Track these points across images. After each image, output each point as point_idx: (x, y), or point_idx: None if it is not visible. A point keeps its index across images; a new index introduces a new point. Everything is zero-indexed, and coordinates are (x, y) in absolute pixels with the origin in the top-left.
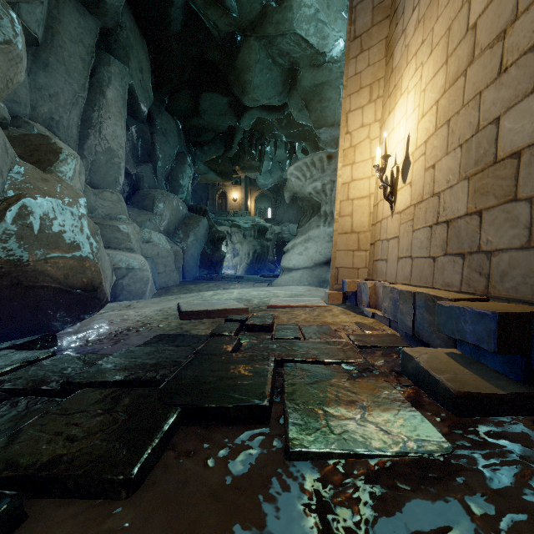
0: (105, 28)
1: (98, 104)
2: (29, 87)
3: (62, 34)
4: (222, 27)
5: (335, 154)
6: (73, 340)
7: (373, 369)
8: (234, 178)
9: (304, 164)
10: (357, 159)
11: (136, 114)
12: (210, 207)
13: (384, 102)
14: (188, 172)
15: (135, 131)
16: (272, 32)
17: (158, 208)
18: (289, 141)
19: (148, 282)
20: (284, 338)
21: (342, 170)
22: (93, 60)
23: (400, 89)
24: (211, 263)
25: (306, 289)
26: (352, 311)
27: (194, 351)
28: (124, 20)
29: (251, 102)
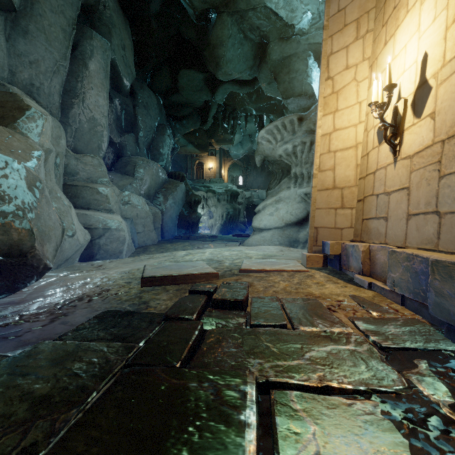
0: (88, 5)
1: (81, 75)
2: (8, 52)
3: (42, 3)
4: (197, 4)
5: (306, 116)
6: (5, 314)
7: (446, 420)
8: (210, 149)
9: (275, 127)
10: (340, 106)
11: (119, 88)
12: (189, 175)
13: (375, 34)
14: (168, 142)
15: (119, 104)
16: (243, 7)
17: (138, 173)
18: (259, 115)
19: (124, 241)
20: (265, 324)
21: (322, 120)
22: (74, 31)
23: (406, 5)
24: (188, 223)
25: (278, 250)
26: (339, 278)
27: (130, 354)
28: (107, 0)
29: (224, 76)
